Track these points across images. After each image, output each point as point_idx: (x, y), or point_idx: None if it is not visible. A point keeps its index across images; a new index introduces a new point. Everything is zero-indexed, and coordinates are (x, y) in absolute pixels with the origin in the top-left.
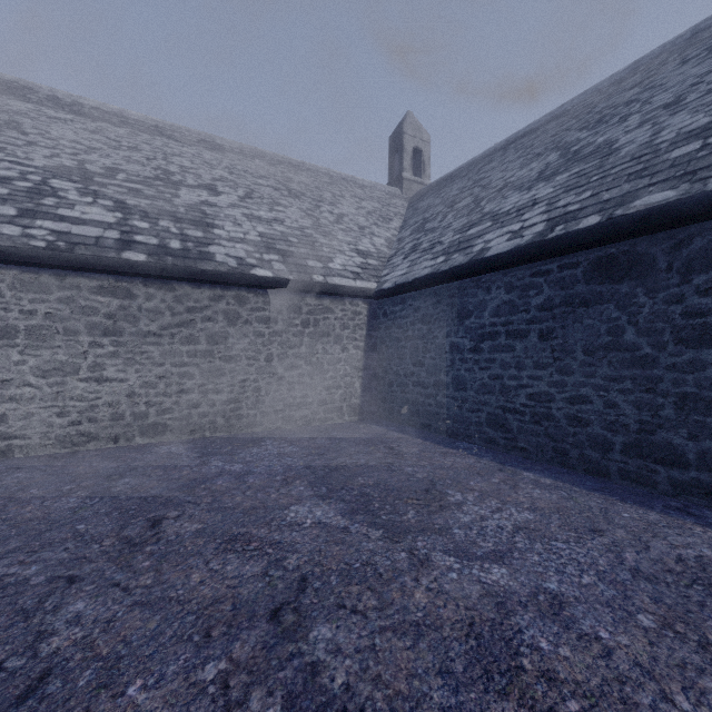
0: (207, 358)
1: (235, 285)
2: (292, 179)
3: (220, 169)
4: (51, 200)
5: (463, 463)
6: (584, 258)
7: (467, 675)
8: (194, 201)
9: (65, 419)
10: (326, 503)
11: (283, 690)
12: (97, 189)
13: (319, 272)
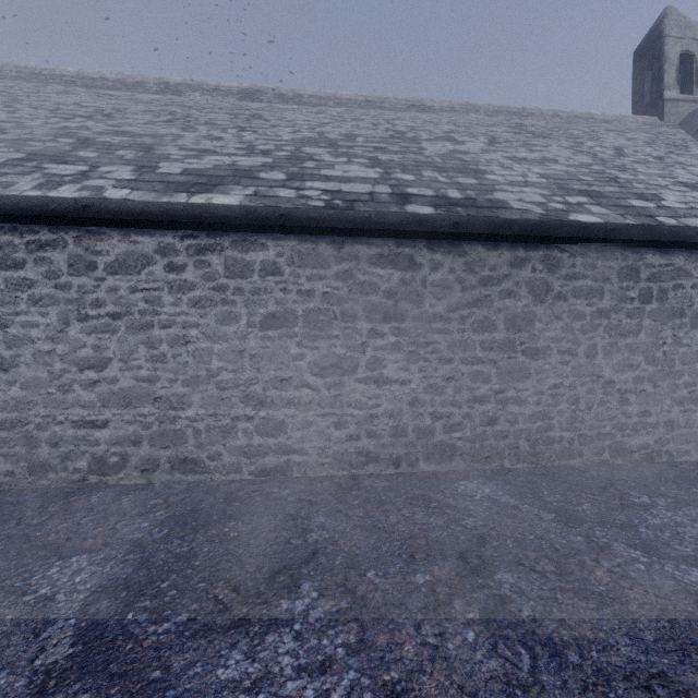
0: (505, 352)
1: (544, 241)
2: (522, 124)
3: (444, 124)
4: (311, 163)
5: None
6: None
7: None
8: (443, 151)
9: (342, 432)
10: None
11: None
12: (345, 151)
13: (659, 212)
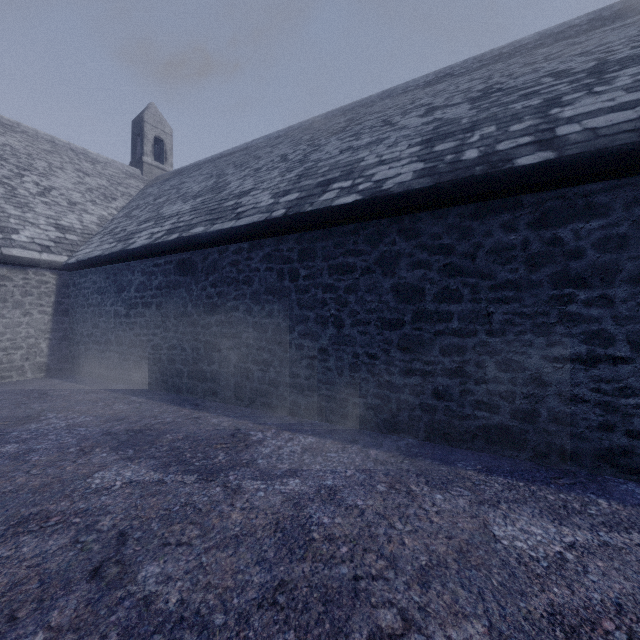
0: None
1: None
2: None
3: None
4: None
5: (94, 397)
6: (174, 259)
7: None
8: None
9: None
10: None
11: None
12: None
13: None
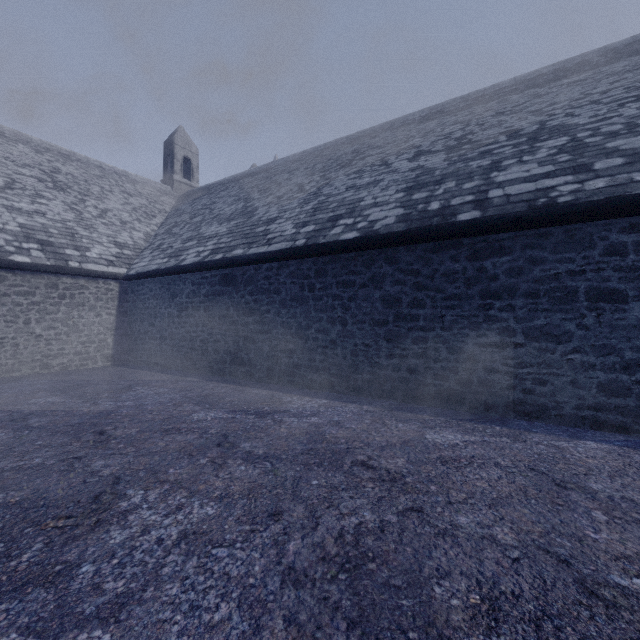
0: None
1: None
2: (59, 170)
3: None
4: None
5: (160, 378)
6: (219, 273)
7: (89, 418)
8: None
9: None
10: (57, 397)
11: (13, 428)
12: None
13: (76, 259)
